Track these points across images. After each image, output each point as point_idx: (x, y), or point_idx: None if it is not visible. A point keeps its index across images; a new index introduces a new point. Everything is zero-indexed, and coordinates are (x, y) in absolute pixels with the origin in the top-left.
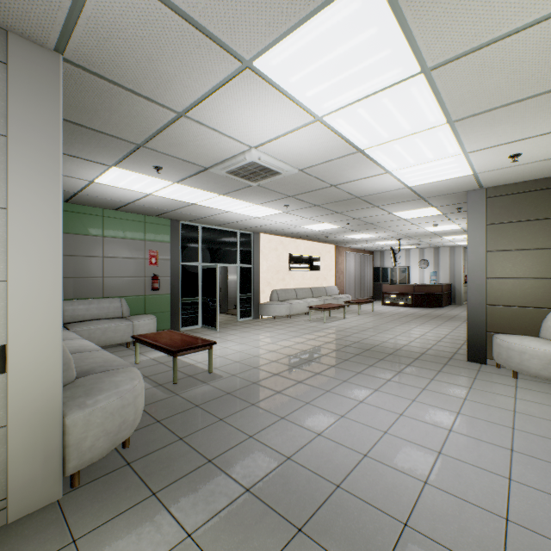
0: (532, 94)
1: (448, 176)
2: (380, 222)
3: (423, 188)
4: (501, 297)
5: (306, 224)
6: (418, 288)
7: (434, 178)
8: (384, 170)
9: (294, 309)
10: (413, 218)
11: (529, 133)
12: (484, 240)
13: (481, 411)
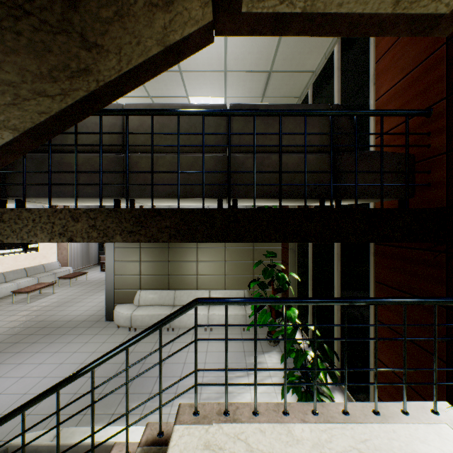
0: None
1: None
2: None
3: None
4: (121, 285)
5: None
6: None
7: None
8: None
9: None
10: None
11: None
12: (113, 255)
13: (77, 357)
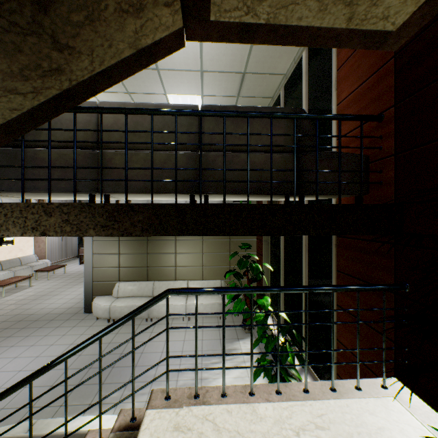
0: None
1: None
2: None
3: None
4: (99, 277)
5: None
6: None
7: None
8: None
9: None
10: None
11: None
12: (92, 248)
13: (53, 350)
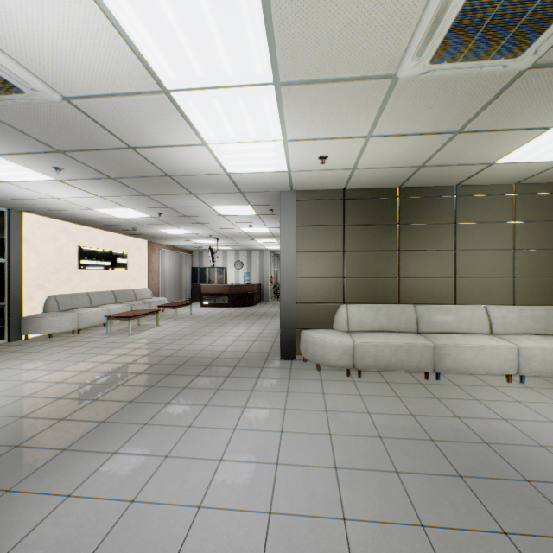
0: (354, 75)
1: (267, 169)
2: (198, 216)
3: (242, 178)
4: (307, 295)
5: (101, 206)
6: (235, 288)
7: (254, 167)
8: (200, 140)
9: (86, 320)
10: (231, 215)
11: (339, 131)
12: (294, 241)
13: (301, 420)
